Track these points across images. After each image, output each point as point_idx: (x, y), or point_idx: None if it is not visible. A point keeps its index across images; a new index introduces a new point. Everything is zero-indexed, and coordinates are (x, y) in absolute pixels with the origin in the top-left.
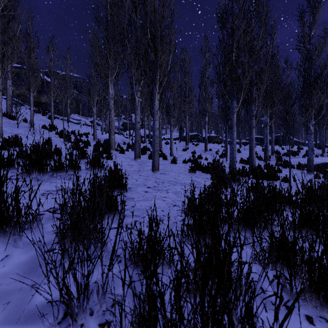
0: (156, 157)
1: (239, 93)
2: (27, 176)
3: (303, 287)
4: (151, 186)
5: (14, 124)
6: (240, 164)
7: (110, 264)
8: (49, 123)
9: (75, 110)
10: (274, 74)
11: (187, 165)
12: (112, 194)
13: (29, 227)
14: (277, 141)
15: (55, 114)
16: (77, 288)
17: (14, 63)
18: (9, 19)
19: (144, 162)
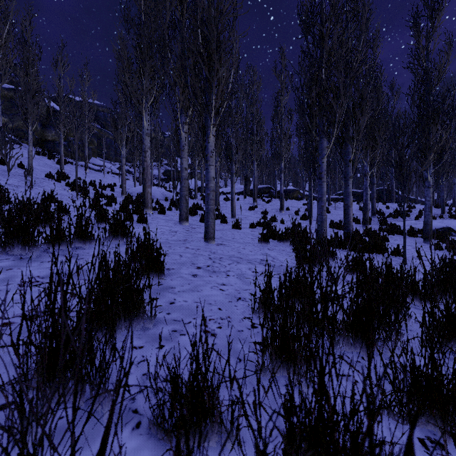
0: (211, 219)
1: (331, 127)
2: (4, 252)
3: None
4: (203, 266)
5: (4, 170)
6: (330, 229)
7: None
8: (58, 169)
9: (97, 152)
10: (377, 104)
11: (256, 231)
12: (134, 287)
13: None
14: (378, 197)
15: (67, 157)
16: None
17: (4, 82)
18: None
19: (193, 226)
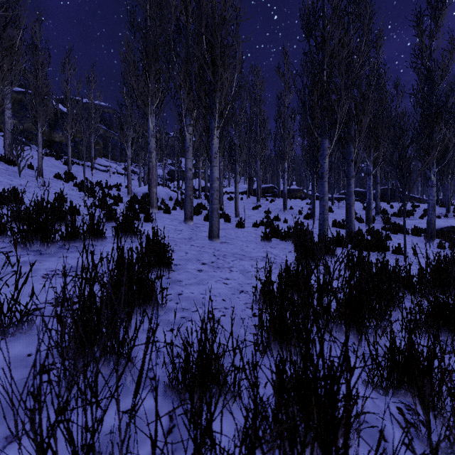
0: (215, 218)
1: (333, 128)
2: (25, 248)
3: (449, 434)
4: (208, 262)
5: (15, 171)
6: (333, 228)
7: (133, 407)
8: (66, 170)
9: (102, 152)
10: (380, 103)
11: (259, 230)
12: (147, 277)
13: (15, 332)
14: (383, 196)
15: (74, 157)
16: (73, 454)
17: (15, 86)
18: (5, 22)
19: (198, 225)
